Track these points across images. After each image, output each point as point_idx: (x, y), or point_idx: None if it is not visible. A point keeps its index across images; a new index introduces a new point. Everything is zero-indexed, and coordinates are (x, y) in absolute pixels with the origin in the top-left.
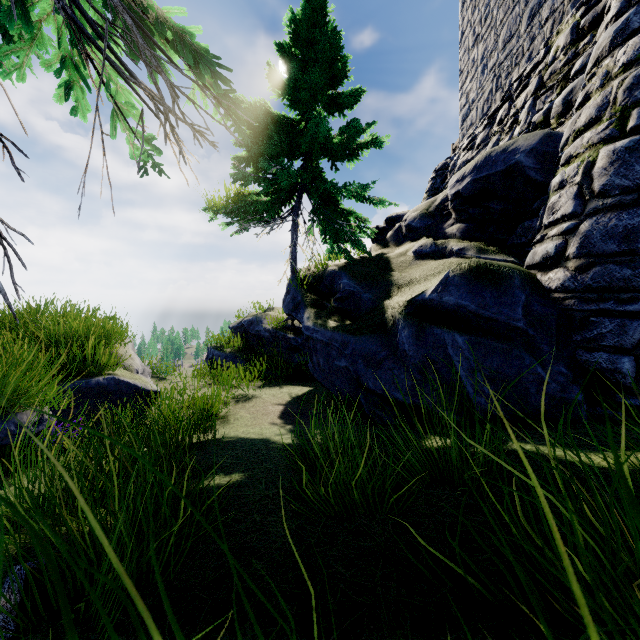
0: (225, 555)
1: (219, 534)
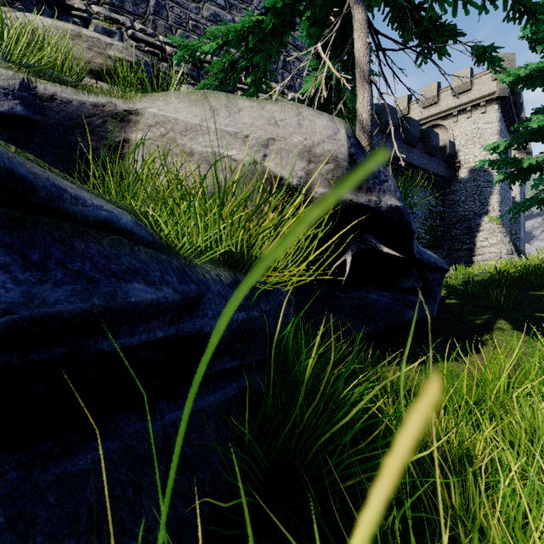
0: (540, 303)
1: (542, 305)
